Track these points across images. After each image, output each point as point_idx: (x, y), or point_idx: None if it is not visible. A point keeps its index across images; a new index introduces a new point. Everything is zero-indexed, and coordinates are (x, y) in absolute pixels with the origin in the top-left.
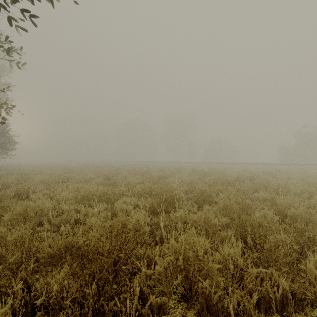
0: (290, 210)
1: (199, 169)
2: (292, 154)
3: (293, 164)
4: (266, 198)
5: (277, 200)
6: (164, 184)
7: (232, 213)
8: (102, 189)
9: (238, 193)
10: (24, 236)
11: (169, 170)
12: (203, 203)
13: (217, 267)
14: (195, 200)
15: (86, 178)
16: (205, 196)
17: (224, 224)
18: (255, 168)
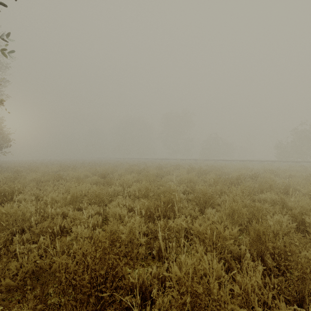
0: (309, 217)
1: (197, 166)
2: (289, 151)
3: (291, 161)
4: (274, 199)
5: (289, 203)
6: (161, 183)
7: (240, 219)
8: (94, 190)
9: (243, 194)
10: None
11: (166, 167)
12: (205, 205)
13: (239, 310)
14: (196, 202)
15: (80, 176)
16: (207, 198)
17: (235, 236)
18: (253, 165)
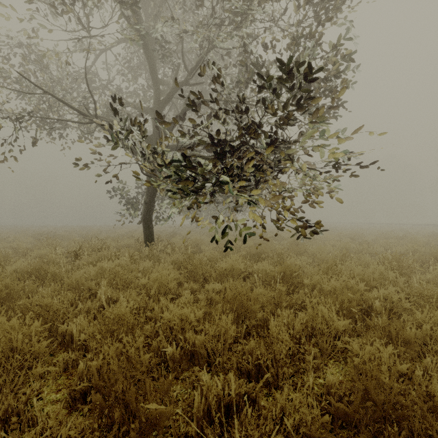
0: None
1: None
2: None
3: None
4: None
5: None
6: (435, 249)
7: None
8: (362, 245)
9: None
10: (344, 254)
11: None
12: None
13: None
14: None
15: (329, 238)
16: None
17: None
18: None
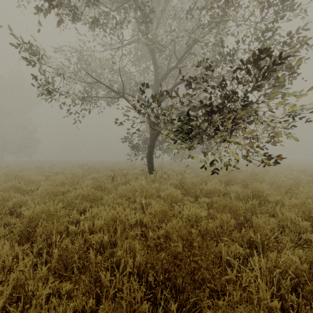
0: None
1: None
2: None
3: None
4: None
5: None
6: None
7: None
8: (311, 177)
9: None
10: (297, 183)
11: None
12: None
13: None
14: None
15: (280, 171)
16: None
17: None
18: None
